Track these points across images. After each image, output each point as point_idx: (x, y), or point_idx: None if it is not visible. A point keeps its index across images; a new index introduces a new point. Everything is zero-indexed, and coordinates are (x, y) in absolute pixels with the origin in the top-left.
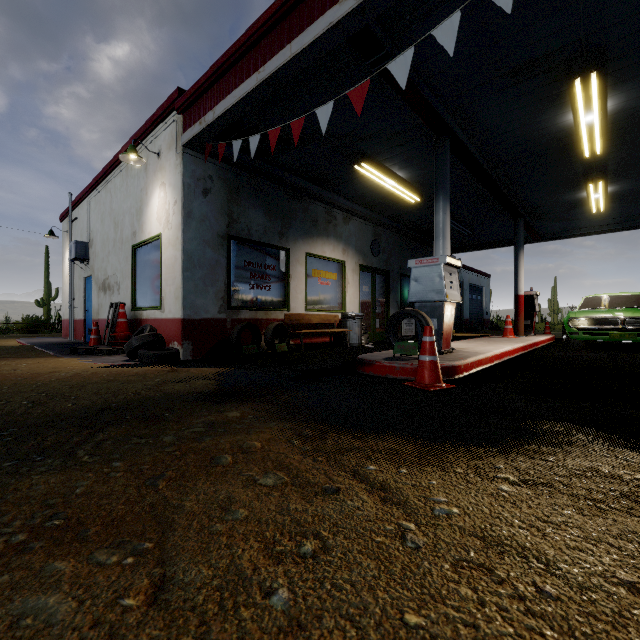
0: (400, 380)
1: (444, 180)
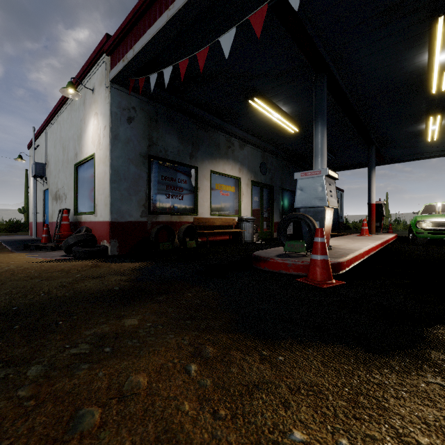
0: (292, 276)
1: (322, 109)
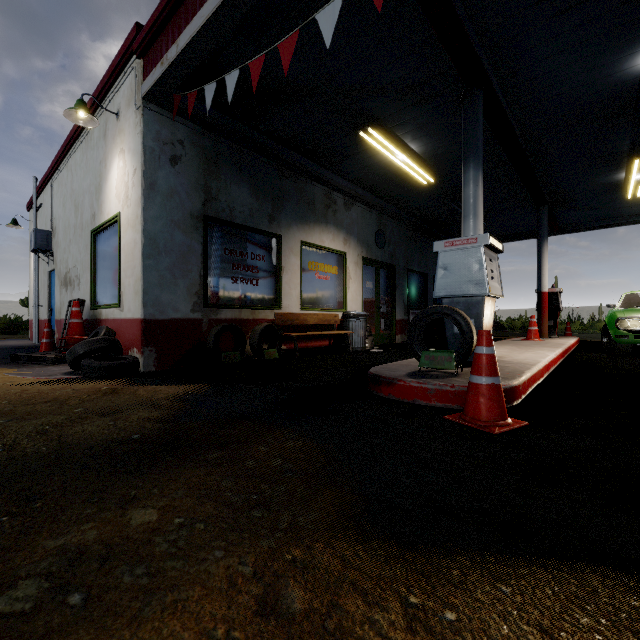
0: (437, 409)
1: (476, 143)
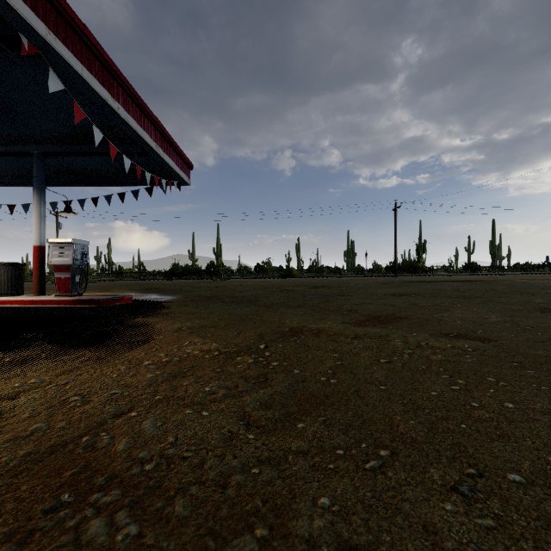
0: None
1: None
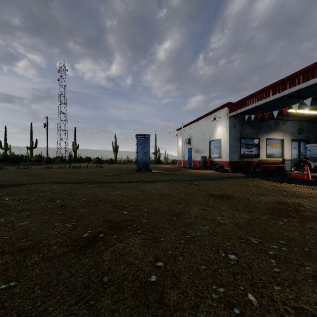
0: (298, 178)
1: None
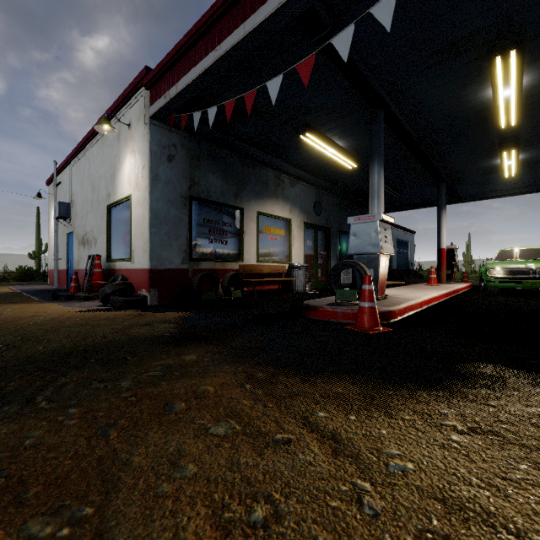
0: (342, 324)
1: (379, 147)
